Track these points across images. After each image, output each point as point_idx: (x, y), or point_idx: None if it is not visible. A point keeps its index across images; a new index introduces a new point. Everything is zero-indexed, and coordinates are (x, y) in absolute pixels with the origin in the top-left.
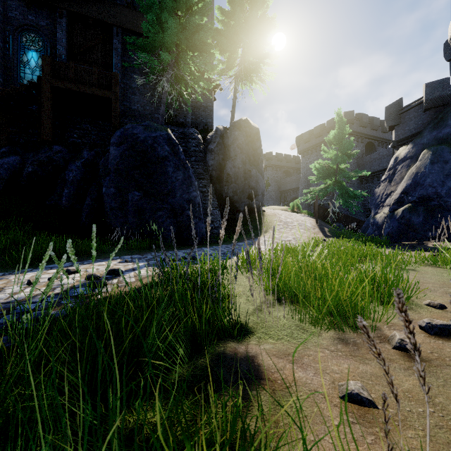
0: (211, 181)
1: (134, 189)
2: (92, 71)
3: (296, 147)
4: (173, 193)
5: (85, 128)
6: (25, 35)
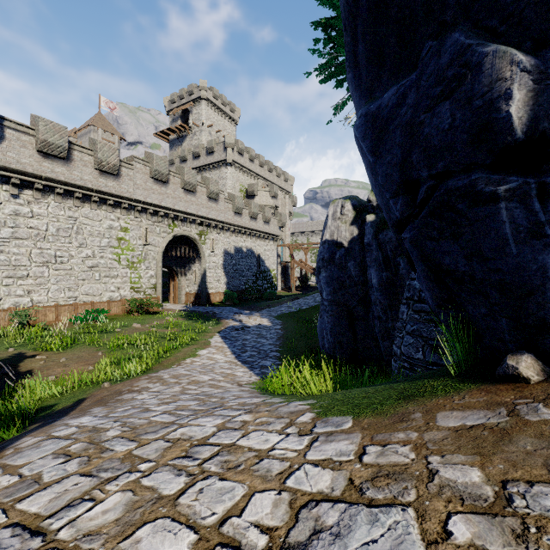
0: None
1: None
2: None
3: None
4: None
5: None
6: None
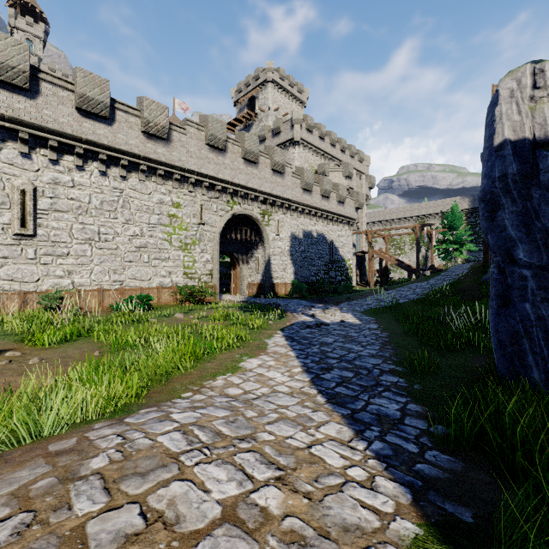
0: None
1: None
2: None
3: None
4: None
5: None
6: None
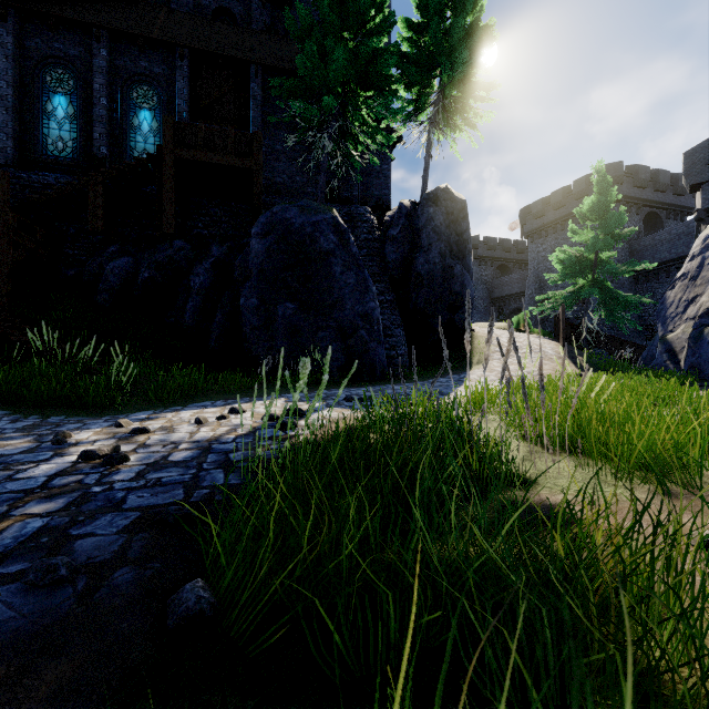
0: (392, 285)
1: (285, 300)
2: (227, 132)
3: (518, 226)
4: (340, 304)
5: (213, 214)
6: (135, 89)
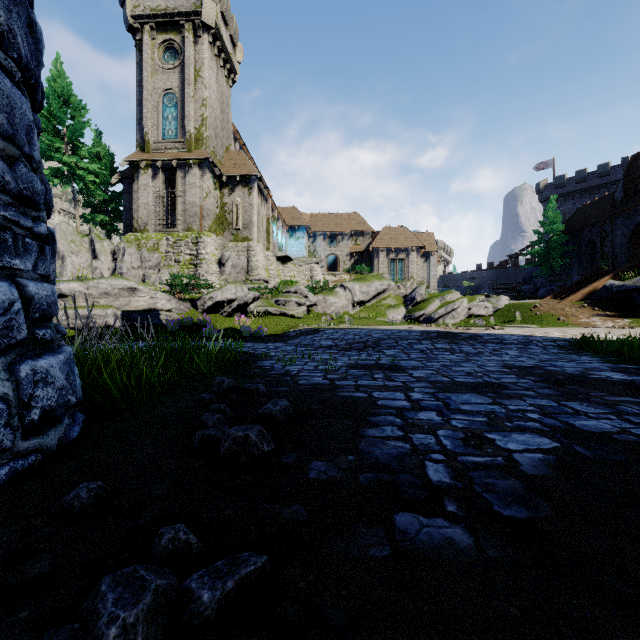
0: None
1: None
2: None
3: None
4: None
5: None
6: None
